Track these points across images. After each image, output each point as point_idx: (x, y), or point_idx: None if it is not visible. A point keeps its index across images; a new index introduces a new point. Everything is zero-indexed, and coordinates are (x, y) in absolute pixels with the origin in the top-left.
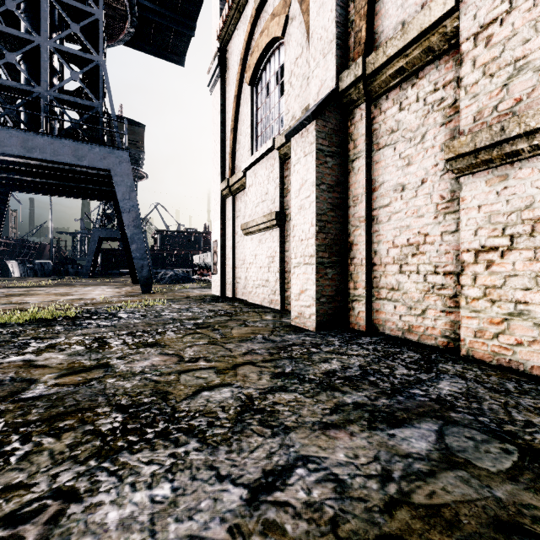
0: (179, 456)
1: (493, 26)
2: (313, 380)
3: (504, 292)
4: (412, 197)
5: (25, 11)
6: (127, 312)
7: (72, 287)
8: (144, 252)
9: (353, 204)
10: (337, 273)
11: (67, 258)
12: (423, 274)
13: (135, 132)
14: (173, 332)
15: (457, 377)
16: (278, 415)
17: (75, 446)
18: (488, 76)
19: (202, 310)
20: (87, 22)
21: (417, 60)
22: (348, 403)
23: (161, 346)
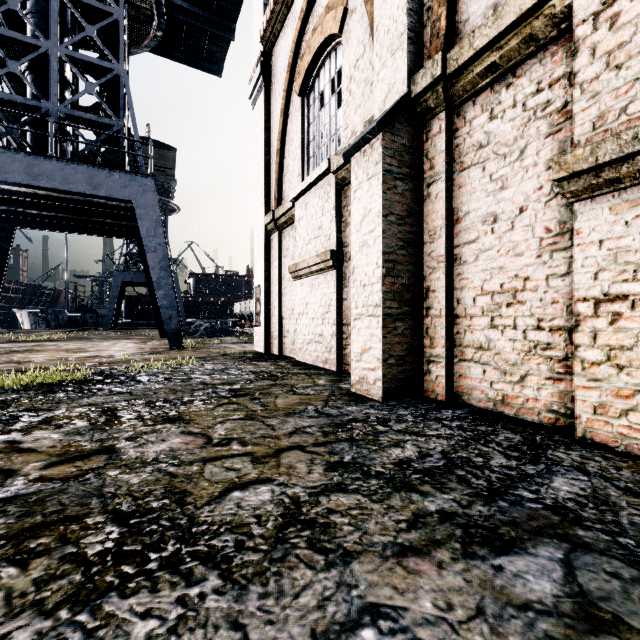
0: (190, 602)
1: (620, 1)
2: (381, 475)
3: (637, 355)
4: (507, 231)
5: (32, 11)
6: (149, 374)
7: (88, 341)
8: (173, 300)
9: (430, 240)
10: (410, 328)
11: (86, 306)
12: (521, 330)
13: (164, 157)
14: (202, 401)
15: (576, 471)
16: (335, 531)
17: (45, 583)
18: (613, 68)
19: (240, 372)
20: (105, 23)
21: (514, 52)
22: (432, 512)
23: (185, 421)
